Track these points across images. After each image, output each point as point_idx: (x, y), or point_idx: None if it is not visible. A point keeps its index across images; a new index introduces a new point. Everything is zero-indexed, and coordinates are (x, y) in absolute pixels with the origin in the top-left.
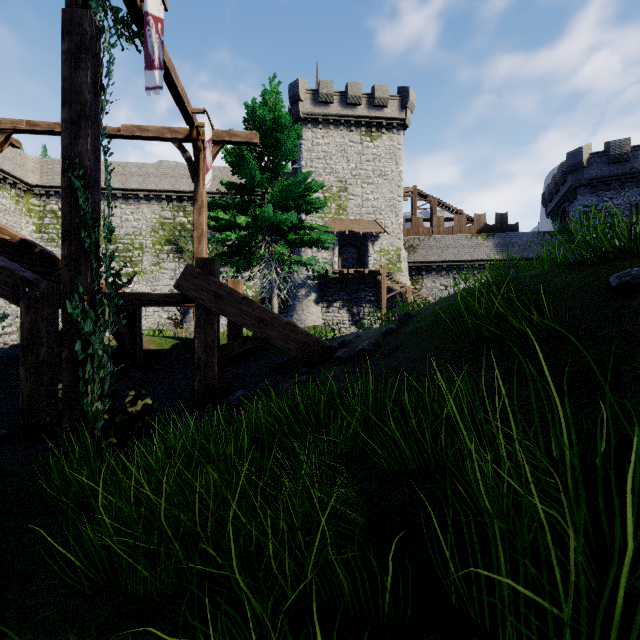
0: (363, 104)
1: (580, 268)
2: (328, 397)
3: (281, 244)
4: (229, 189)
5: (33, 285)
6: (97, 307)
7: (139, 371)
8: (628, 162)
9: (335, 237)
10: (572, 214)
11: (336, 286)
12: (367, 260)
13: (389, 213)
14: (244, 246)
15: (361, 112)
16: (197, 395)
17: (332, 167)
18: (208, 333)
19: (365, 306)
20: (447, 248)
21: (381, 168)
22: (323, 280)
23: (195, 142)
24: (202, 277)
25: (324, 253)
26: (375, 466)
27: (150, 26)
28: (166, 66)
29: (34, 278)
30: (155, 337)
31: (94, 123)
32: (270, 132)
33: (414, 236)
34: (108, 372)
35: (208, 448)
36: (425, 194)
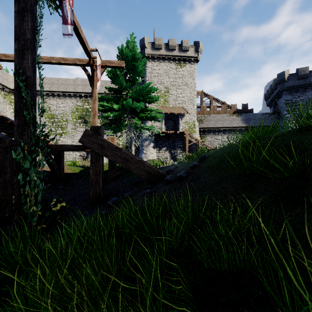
0: (176, 49)
1: (306, 132)
2: (163, 207)
3: (136, 119)
4: (110, 91)
5: (2, 140)
6: (32, 154)
7: (62, 184)
8: (307, 78)
9: (163, 115)
10: (279, 104)
11: (163, 139)
12: (178, 127)
13: (189, 103)
14: (117, 120)
15: (176, 53)
16: (91, 199)
17: (161, 81)
18: (97, 166)
19: (177, 149)
20: (218, 121)
21: (185, 81)
22: (157, 136)
23: (92, 66)
24: (94, 136)
25: (157, 123)
26: (196, 261)
27: (65, 1)
28: (75, 25)
29: (3, 137)
30: (71, 166)
31: (32, 51)
32: (130, 62)
33: (202, 115)
34: (40, 189)
35: (93, 237)
36: (207, 94)
